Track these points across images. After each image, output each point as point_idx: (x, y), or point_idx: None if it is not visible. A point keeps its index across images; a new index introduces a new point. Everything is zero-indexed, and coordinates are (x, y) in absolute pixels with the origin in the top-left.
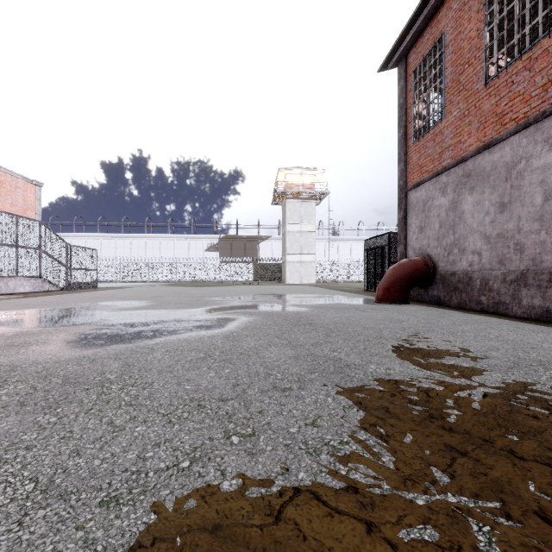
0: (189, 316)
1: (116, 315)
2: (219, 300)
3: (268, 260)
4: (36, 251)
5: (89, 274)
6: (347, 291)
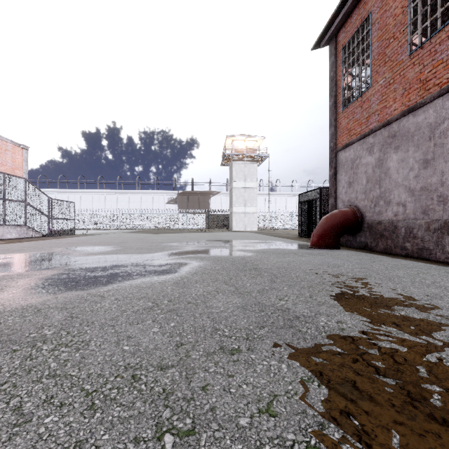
0: (146, 260)
1: (80, 259)
2: (175, 245)
3: (218, 211)
4: (22, 203)
5: (68, 223)
6: (284, 238)
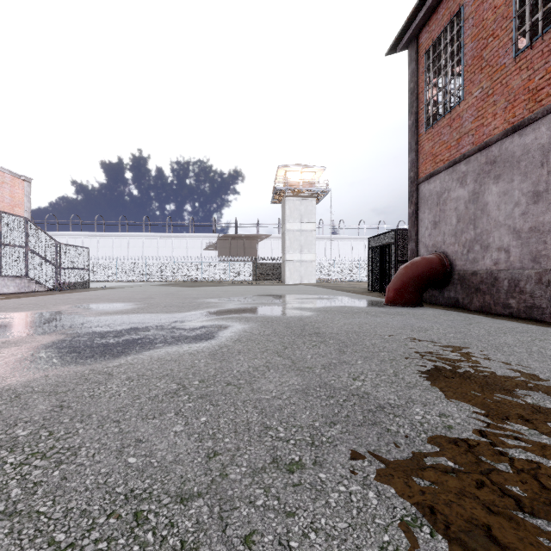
0: (175, 322)
1: (90, 321)
2: (213, 302)
3: (268, 259)
4: (22, 249)
5: (80, 274)
6: (350, 292)
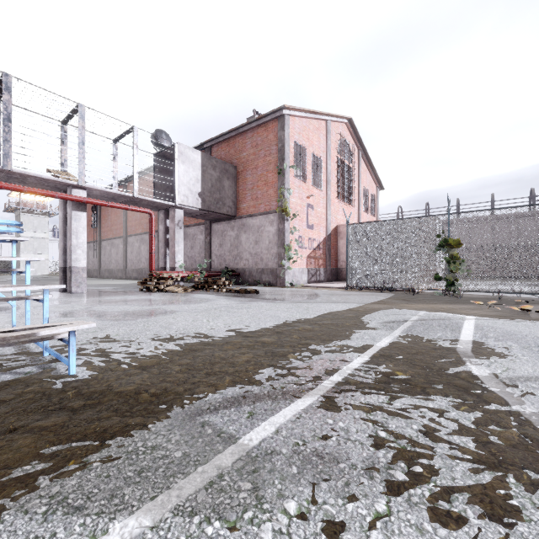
0: (6, 279)
1: None
2: (2, 278)
3: None
4: None
5: None
6: None
